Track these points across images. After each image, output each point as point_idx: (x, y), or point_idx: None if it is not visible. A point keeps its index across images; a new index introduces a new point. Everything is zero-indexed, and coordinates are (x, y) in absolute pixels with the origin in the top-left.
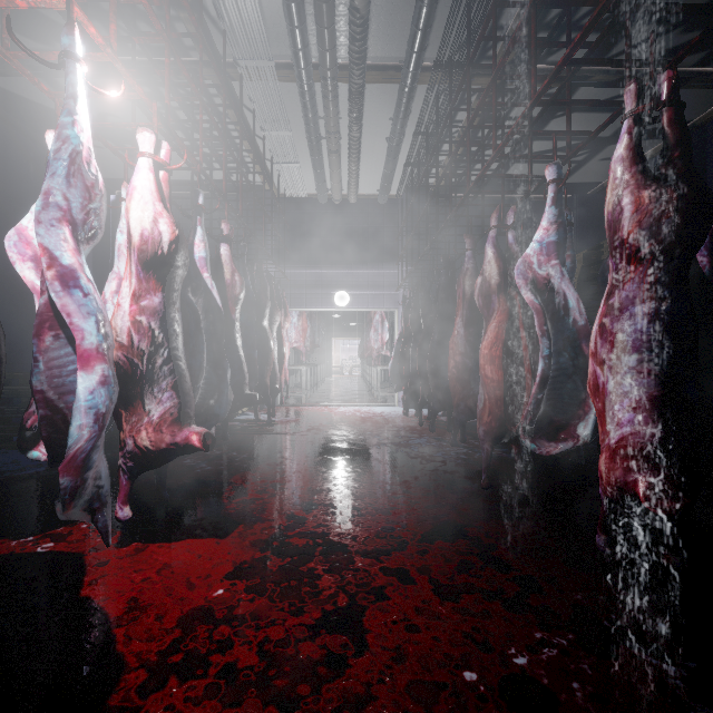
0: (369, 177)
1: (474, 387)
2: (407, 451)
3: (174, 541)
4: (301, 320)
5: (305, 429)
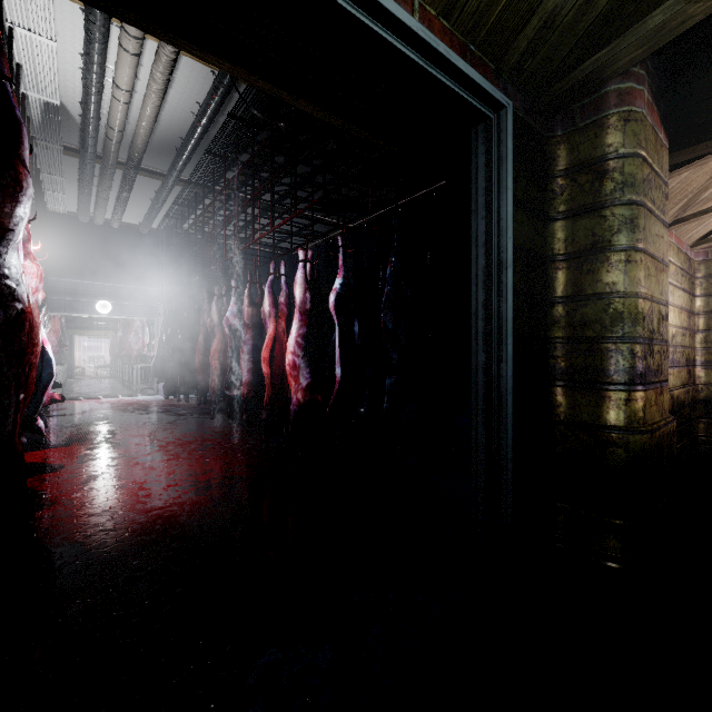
0: (133, 214)
1: (209, 372)
2: (169, 414)
3: (40, 450)
4: (54, 321)
5: (80, 412)
